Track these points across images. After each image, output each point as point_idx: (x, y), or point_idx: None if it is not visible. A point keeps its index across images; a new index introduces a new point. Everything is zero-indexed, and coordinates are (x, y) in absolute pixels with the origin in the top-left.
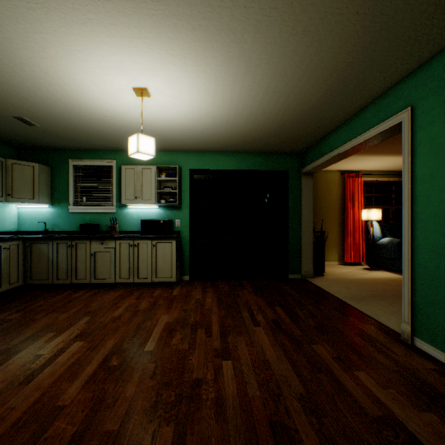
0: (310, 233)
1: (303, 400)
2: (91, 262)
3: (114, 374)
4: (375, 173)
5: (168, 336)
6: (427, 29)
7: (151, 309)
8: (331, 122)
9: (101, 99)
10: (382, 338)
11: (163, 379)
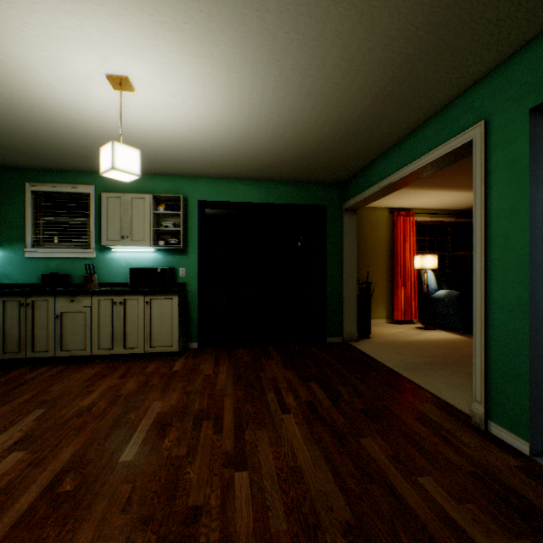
0: (354, 284)
1: (351, 534)
2: (56, 327)
3: (63, 508)
4: (429, 212)
5: (158, 436)
6: (512, 10)
7: (140, 393)
8: (381, 141)
9: (61, 91)
10: (449, 424)
11: (140, 512)
